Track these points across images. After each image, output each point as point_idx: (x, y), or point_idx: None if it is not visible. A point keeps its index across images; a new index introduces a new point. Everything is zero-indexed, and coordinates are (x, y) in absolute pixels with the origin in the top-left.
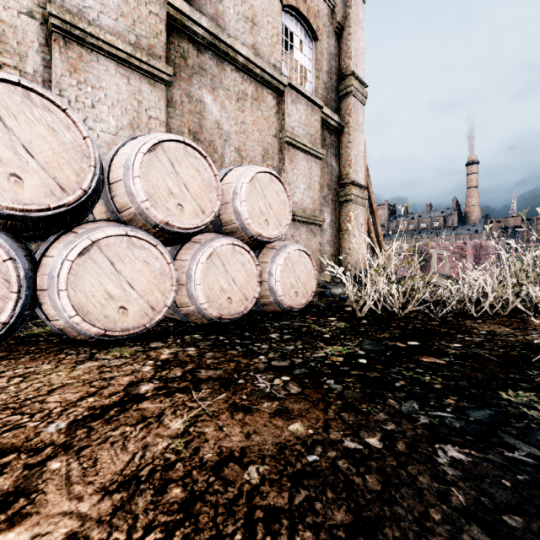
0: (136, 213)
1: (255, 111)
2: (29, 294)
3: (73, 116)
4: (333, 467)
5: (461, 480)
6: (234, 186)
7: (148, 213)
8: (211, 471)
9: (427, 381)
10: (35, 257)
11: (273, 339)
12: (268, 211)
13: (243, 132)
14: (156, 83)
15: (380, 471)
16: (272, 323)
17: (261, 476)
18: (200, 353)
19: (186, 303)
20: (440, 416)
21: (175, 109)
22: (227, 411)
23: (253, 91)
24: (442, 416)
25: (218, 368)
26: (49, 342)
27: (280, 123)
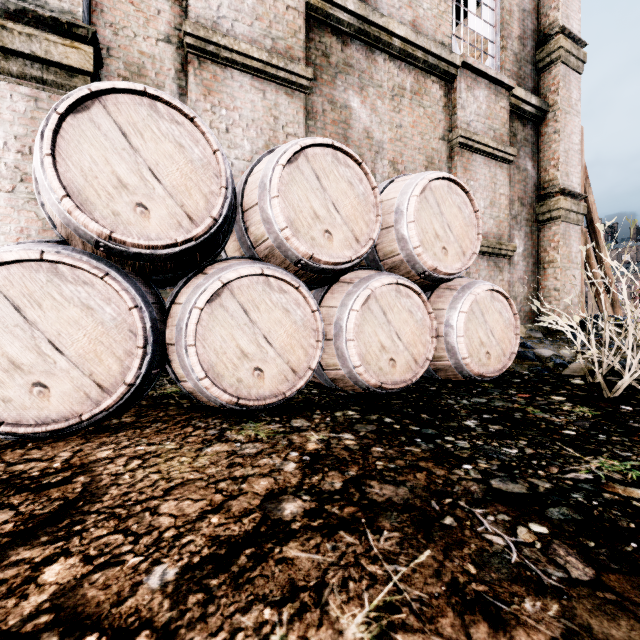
0: (273, 245)
1: (415, 109)
2: (156, 350)
3: (202, 125)
4: None
5: None
6: (397, 203)
7: (288, 245)
8: None
9: None
10: (164, 305)
11: (473, 430)
12: (446, 235)
13: (399, 138)
14: (294, 92)
15: None
16: (457, 399)
17: None
18: (362, 446)
19: (335, 364)
20: None
21: (316, 121)
22: (448, 606)
23: (413, 83)
24: None
25: (399, 481)
26: (178, 407)
27: (449, 120)
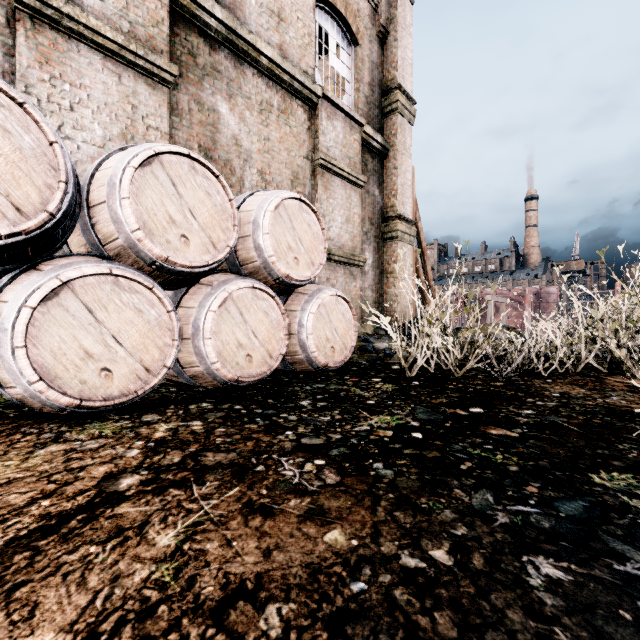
0: (125, 245)
1: (282, 126)
2: None
3: (35, 112)
4: (388, 600)
5: (565, 614)
6: (254, 215)
7: (141, 246)
8: (210, 617)
9: (499, 462)
10: None
11: (304, 408)
12: (298, 247)
13: (267, 150)
14: (156, 84)
15: (454, 604)
16: (302, 386)
17: (284, 622)
18: (208, 429)
19: (193, 362)
20: (523, 512)
21: (182, 118)
22: (239, 514)
23: (280, 101)
24: (525, 512)
25: (231, 449)
26: (2, 417)
27: (313, 142)
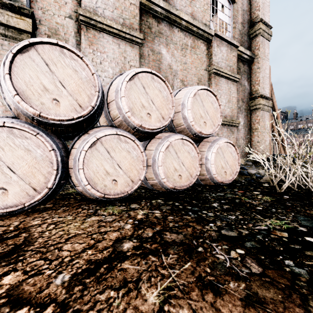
0: (122, 120)
1: (192, 55)
2: (63, 171)
3: (86, 61)
4: None
5: None
6: (182, 100)
7: (129, 120)
8: None
9: None
10: (67, 149)
11: (216, 208)
12: (206, 116)
13: (185, 69)
14: (134, 45)
15: None
16: (210, 194)
17: None
18: (163, 216)
19: (152, 178)
20: None
21: (145, 59)
22: (196, 287)
23: (191, 42)
24: None
25: (179, 232)
26: (75, 199)
27: (209, 61)
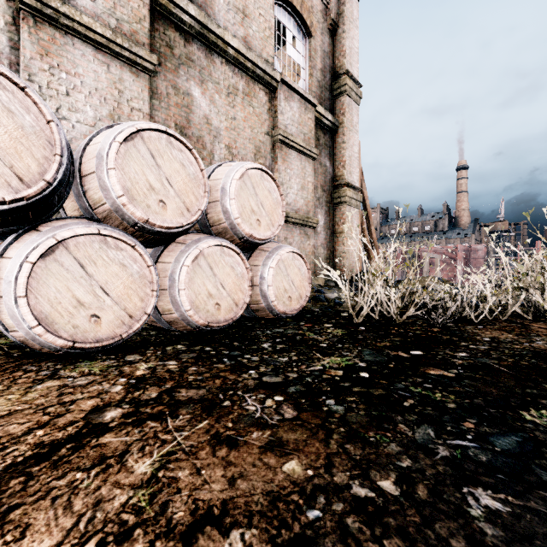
0: (111, 209)
1: (246, 107)
2: None
3: (34, 95)
4: (341, 527)
5: (504, 544)
6: (222, 183)
7: (125, 210)
8: (180, 541)
9: (438, 399)
10: None
11: (265, 350)
12: (260, 210)
13: (234, 128)
14: (139, 72)
15: (402, 532)
16: (263, 331)
17: (246, 546)
18: (182, 368)
19: (170, 310)
20: (462, 446)
21: (161, 101)
22: (208, 445)
23: (244, 86)
24: (464, 446)
25: (202, 386)
26: (8, 357)
27: (273, 121)
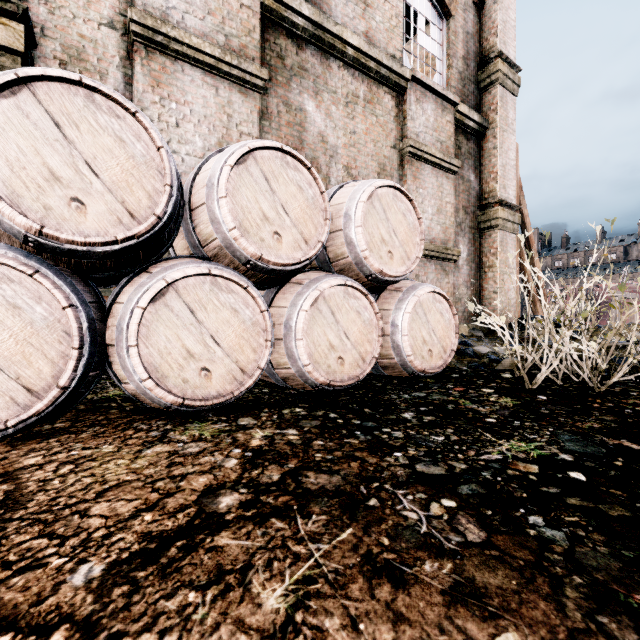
0: (222, 245)
1: (368, 117)
2: (94, 351)
3: (145, 120)
4: None
5: None
6: (346, 208)
7: (237, 246)
8: None
9: None
10: (104, 304)
11: (408, 422)
12: (392, 239)
13: (353, 144)
14: (248, 91)
15: None
16: (399, 394)
17: None
18: (305, 441)
19: (285, 363)
20: None
21: (271, 121)
22: (359, 574)
23: (366, 91)
24: None
25: (334, 470)
26: (120, 410)
27: (400, 130)
